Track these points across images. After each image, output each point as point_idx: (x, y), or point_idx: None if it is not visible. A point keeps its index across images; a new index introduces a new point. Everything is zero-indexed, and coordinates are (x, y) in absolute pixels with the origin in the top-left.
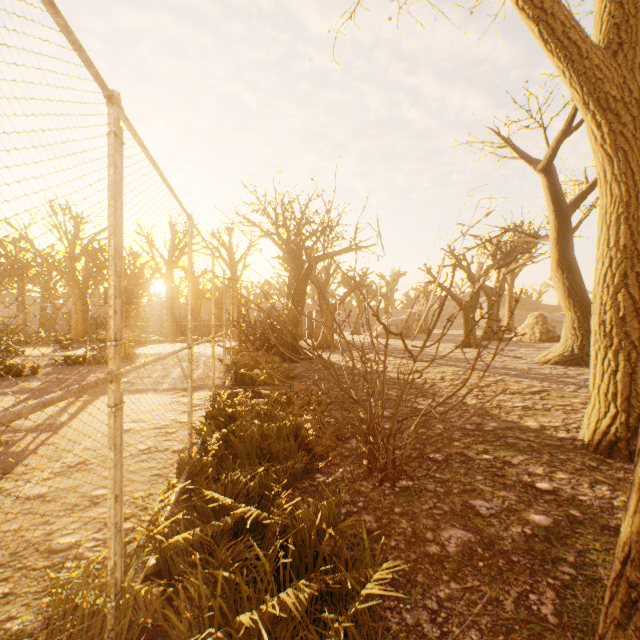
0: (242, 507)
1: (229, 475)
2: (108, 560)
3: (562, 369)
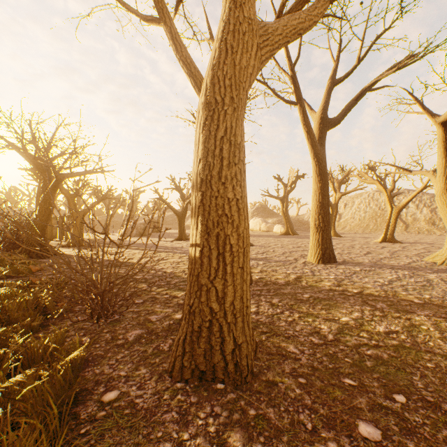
0: None
1: None
2: None
3: None
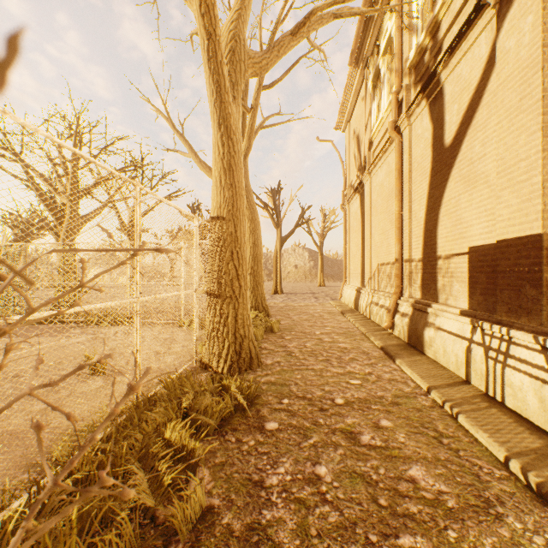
0: None
1: None
2: None
3: None
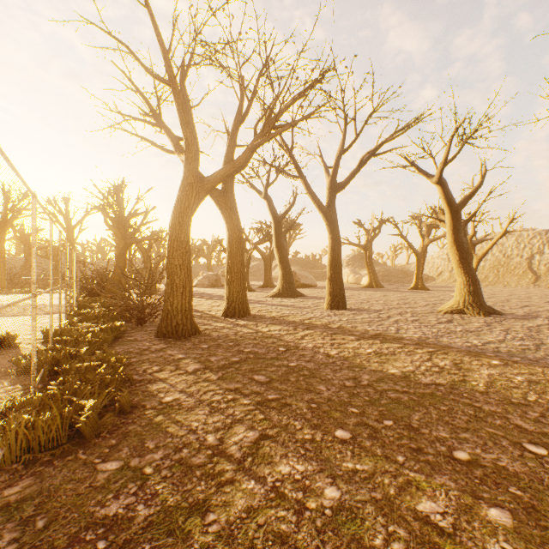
0: (89, 324)
1: (84, 322)
2: (60, 322)
3: (269, 299)
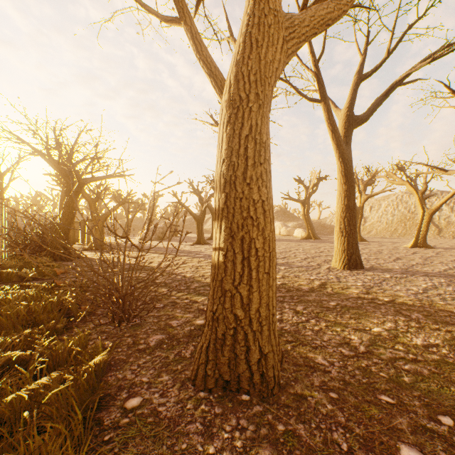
0: (8, 352)
1: None
2: None
3: None
